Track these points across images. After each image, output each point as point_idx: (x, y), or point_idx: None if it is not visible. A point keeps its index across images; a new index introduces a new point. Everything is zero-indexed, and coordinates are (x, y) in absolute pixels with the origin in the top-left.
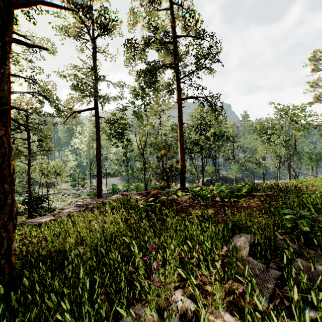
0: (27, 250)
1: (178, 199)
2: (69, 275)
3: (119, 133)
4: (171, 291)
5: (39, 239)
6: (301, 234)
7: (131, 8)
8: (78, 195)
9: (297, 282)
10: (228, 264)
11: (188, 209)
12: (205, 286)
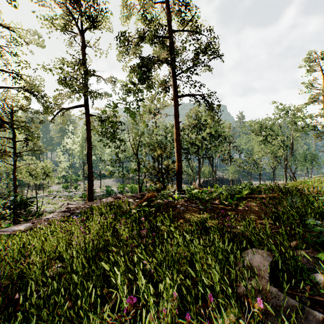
0: None
1: (175, 202)
2: None
3: (112, 132)
4: None
5: (3, 257)
6: None
7: None
8: (70, 198)
9: None
10: (243, 296)
11: (186, 213)
12: None
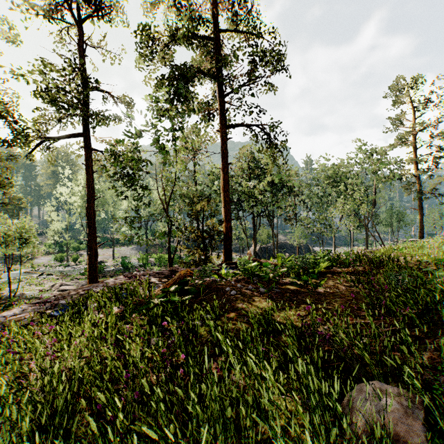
0: None
1: (222, 282)
2: None
3: (127, 176)
4: None
5: None
6: None
7: None
8: (66, 275)
9: None
10: None
11: (239, 301)
12: None
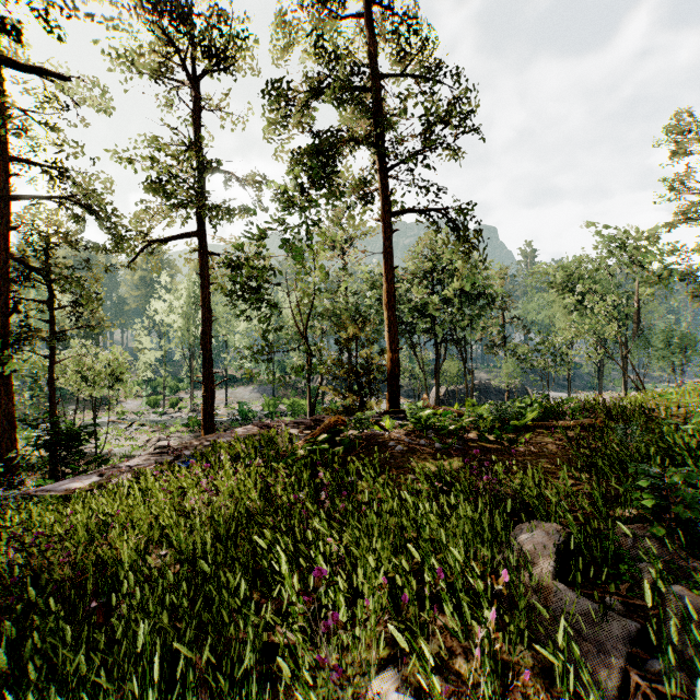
0: (27, 563)
1: (385, 436)
2: (117, 634)
3: (253, 289)
4: (369, 674)
5: (61, 535)
6: (678, 524)
7: (279, 11)
8: (164, 427)
9: (677, 648)
10: (507, 600)
11: (407, 458)
12: (452, 658)
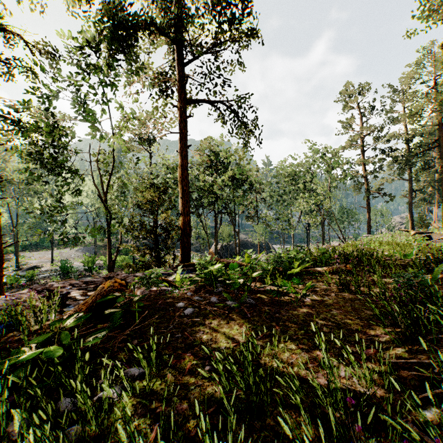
0: None
1: (174, 294)
2: None
3: (50, 154)
4: None
5: None
6: None
7: None
8: None
9: None
10: None
11: (197, 326)
12: None
